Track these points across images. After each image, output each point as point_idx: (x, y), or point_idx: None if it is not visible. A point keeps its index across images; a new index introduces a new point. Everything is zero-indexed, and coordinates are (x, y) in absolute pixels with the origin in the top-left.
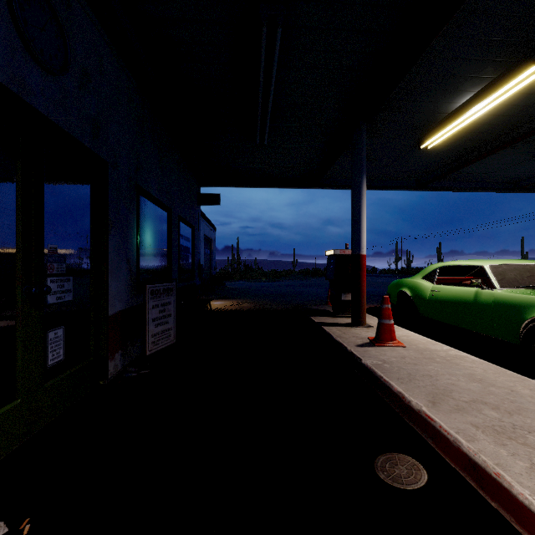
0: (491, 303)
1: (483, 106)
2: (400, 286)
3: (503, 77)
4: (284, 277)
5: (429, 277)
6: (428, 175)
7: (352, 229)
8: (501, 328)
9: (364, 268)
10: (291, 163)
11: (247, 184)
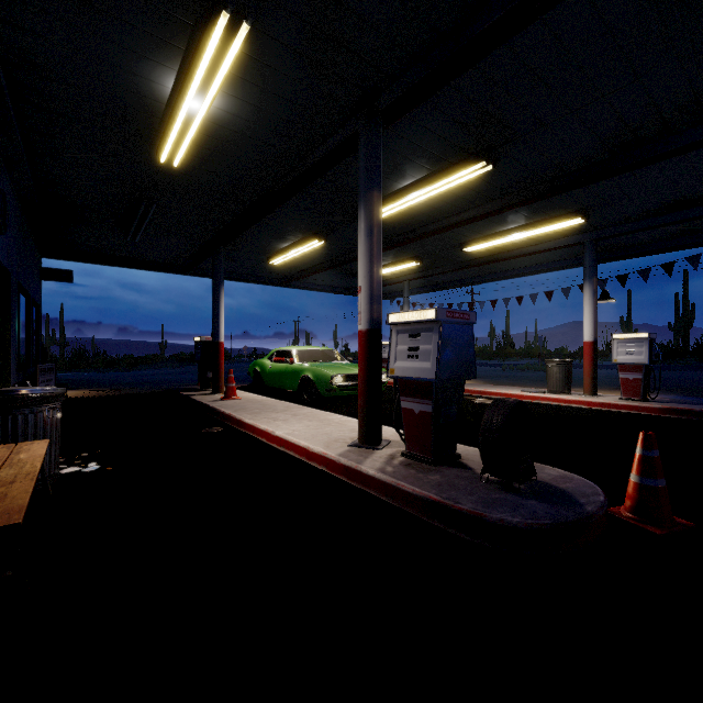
0: (291, 371)
1: (297, 251)
2: (255, 365)
3: (301, 242)
4: (147, 365)
5: (271, 358)
6: (286, 277)
7: (213, 323)
8: (294, 385)
9: (222, 352)
10: (161, 253)
11: (108, 263)
